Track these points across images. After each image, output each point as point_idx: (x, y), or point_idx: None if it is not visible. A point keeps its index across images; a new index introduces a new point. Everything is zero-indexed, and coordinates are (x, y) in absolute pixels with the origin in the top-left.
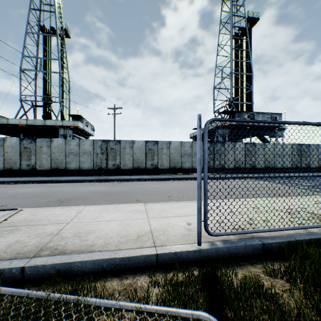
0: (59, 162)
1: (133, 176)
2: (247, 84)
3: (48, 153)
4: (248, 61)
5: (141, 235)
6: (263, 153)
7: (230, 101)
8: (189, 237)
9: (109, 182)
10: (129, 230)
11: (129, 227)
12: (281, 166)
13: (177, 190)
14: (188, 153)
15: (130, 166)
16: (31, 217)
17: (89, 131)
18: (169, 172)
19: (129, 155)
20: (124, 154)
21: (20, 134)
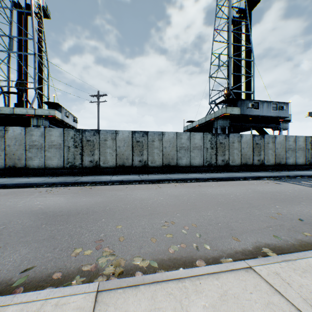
0: (17, 158)
1: (114, 177)
2: (246, 71)
3: (1, 146)
4: (248, 46)
5: None
6: (273, 147)
7: (229, 90)
8: None
9: (78, 186)
10: None
11: None
12: (293, 162)
13: (178, 206)
14: (186, 146)
15: (112, 163)
16: None
17: (70, 123)
18: (162, 171)
19: (111, 149)
20: (104, 147)
21: None
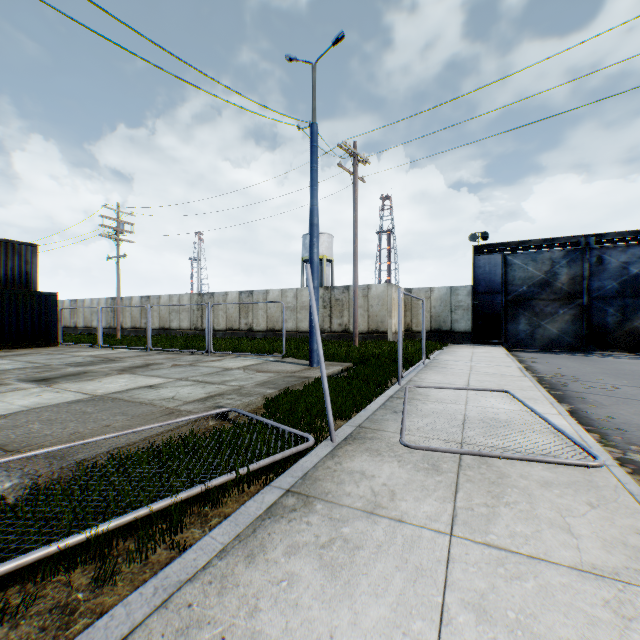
0: None
1: None
2: None
3: None
4: None
5: None
6: None
7: None
8: None
9: None
10: None
11: None
12: None
13: None
14: None
15: None
16: (524, 481)
17: None
18: None
19: None
20: None
21: None
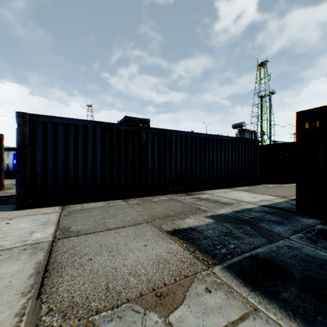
0: None
1: None
2: None
3: None
4: None
5: None
6: None
7: None
8: None
9: None
10: None
11: None
12: None
13: None
14: None
15: None
16: None
17: None
18: None
19: None
20: None
21: None
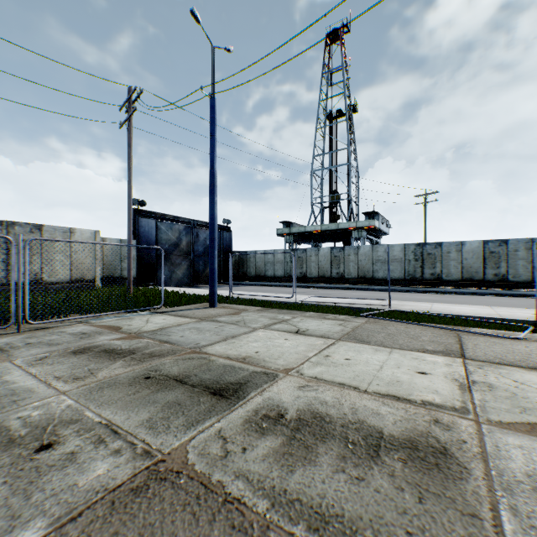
0: (366, 271)
1: (462, 290)
2: None
3: (355, 261)
4: None
5: (489, 314)
6: None
7: None
8: (529, 318)
9: (430, 293)
10: (479, 312)
11: (478, 312)
12: None
13: None
14: None
15: (457, 276)
16: (401, 303)
17: (383, 230)
18: (529, 287)
19: (455, 262)
20: (446, 260)
21: (310, 240)
